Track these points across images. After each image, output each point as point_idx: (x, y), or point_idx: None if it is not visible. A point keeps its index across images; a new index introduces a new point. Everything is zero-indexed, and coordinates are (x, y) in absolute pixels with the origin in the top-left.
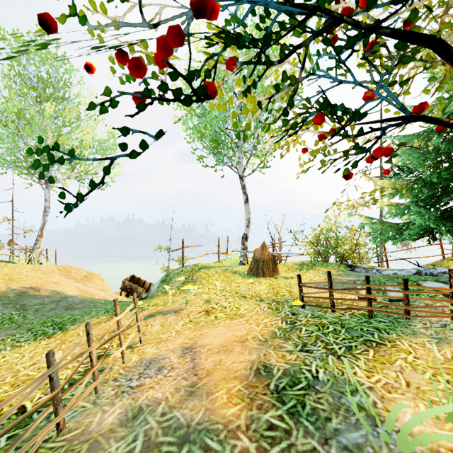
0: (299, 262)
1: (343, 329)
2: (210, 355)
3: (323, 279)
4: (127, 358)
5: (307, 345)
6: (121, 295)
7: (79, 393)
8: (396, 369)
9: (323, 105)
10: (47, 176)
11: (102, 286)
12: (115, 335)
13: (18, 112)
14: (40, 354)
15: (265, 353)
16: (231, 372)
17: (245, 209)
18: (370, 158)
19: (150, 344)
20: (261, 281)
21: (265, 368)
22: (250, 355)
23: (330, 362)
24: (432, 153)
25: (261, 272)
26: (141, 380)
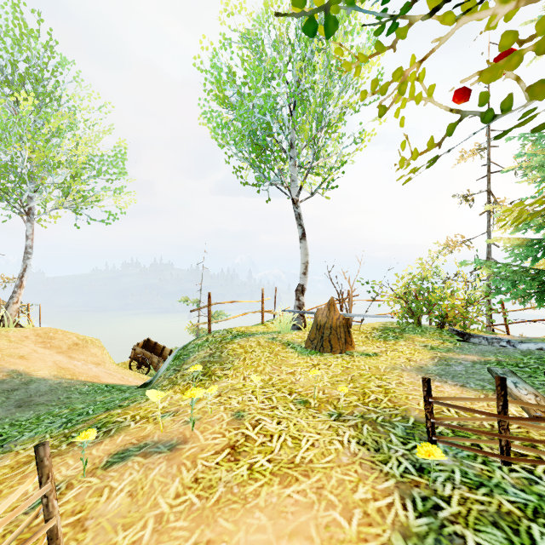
0: (379, 325)
1: None
2: None
3: (428, 358)
4: None
5: None
6: (130, 367)
7: None
8: None
9: None
10: (27, 204)
11: (100, 356)
12: None
13: None
14: None
15: None
16: None
17: (301, 248)
18: None
19: None
20: (329, 361)
21: None
22: None
23: None
24: None
25: (327, 345)
26: None
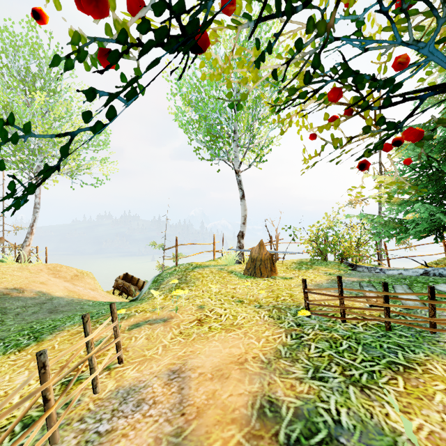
0: (297, 260)
1: (359, 346)
2: (202, 383)
3: (324, 280)
4: (102, 385)
5: (320, 370)
6: (114, 294)
7: (31, 441)
8: (437, 407)
9: (345, 72)
10: (36, 172)
11: (93, 285)
12: (83, 361)
13: (6, 104)
14: (3, 376)
15: (270, 381)
16: (227, 412)
17: (242, 205)
18: (388, 145)
19: (131, 364)
20: (259, 282)
21: (271, 405)
22: (250, 384)
23: (353, 396)
24: (438, 147)
25: (258, 272)
26: (114, 421)
